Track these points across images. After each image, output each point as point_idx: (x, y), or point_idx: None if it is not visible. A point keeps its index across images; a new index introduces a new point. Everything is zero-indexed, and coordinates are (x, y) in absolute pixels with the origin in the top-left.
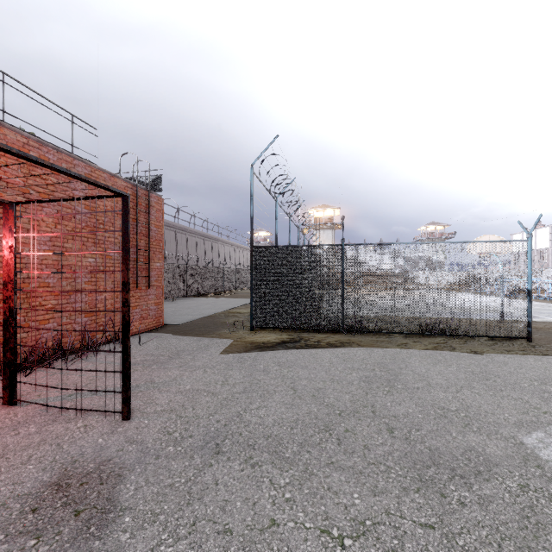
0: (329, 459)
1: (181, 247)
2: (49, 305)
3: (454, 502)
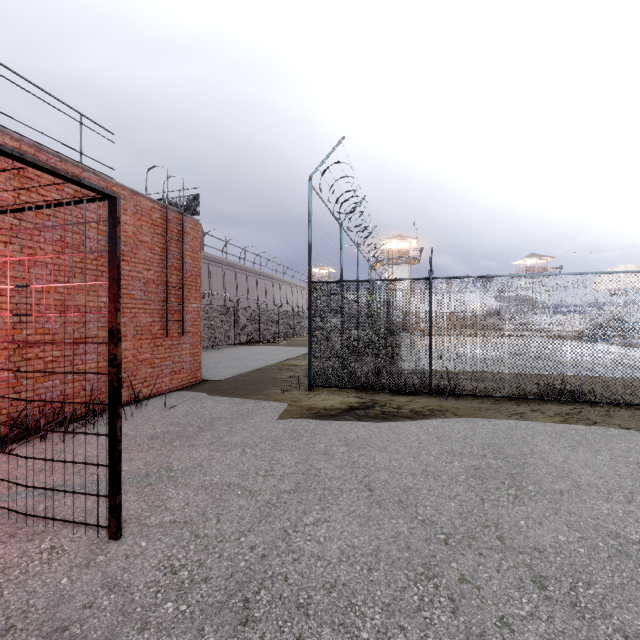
0: None
1: (229, 286)
2: (49, 358)
3: None
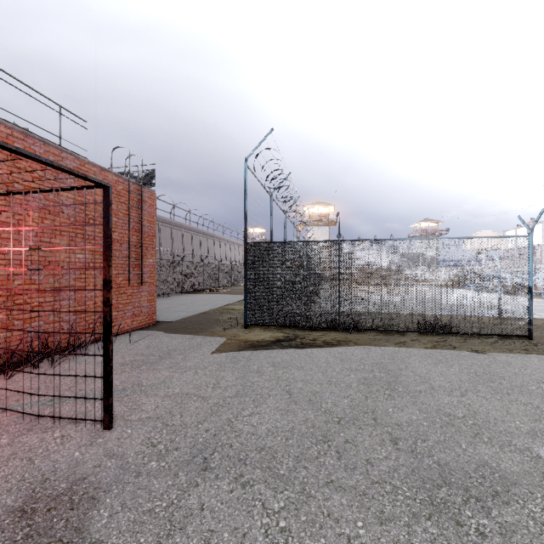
0: (329, 476)
1: (177, 243)
2: (35, 303)
3: (473, 532)
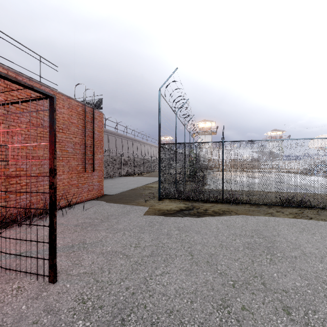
0: None
1: (119, 146)
2: (23, 183)
3: None
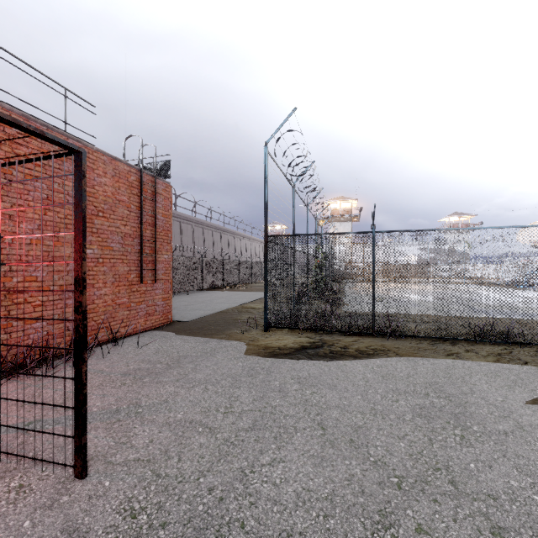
0: None
1: (198, 240)
2: (37, 302)
3: None
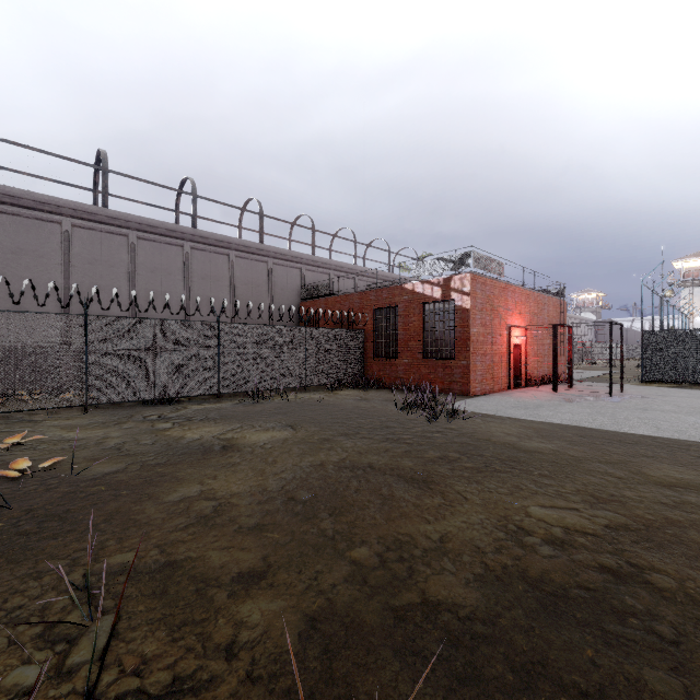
0: None
1: None
2: (540, 361)
3: None
